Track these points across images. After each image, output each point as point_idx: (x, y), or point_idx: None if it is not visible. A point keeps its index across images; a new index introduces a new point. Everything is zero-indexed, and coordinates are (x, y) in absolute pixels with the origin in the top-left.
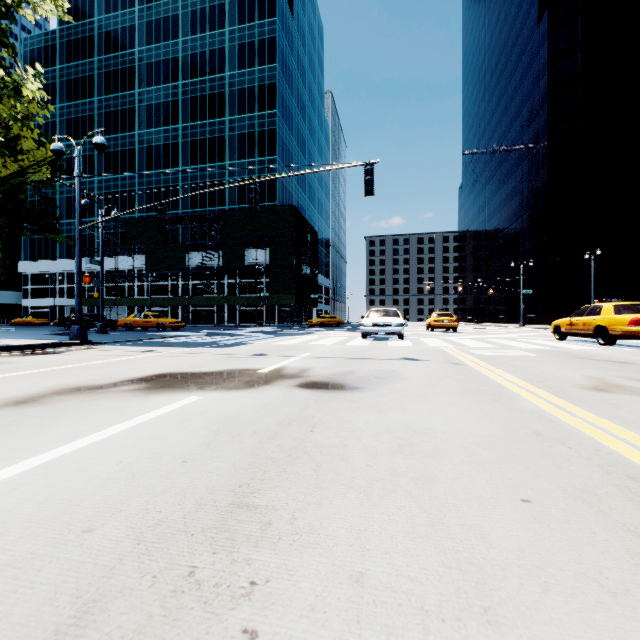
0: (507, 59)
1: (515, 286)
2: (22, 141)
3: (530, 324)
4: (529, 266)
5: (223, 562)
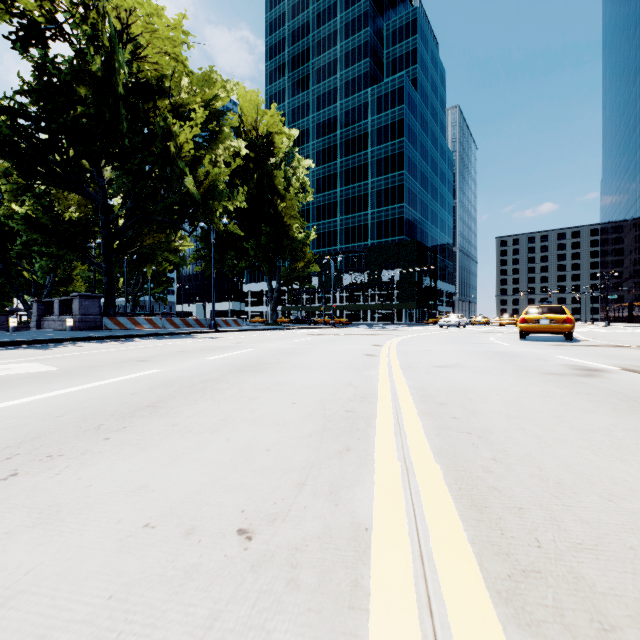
0: (628, 72)
1: (632, 288)
2: (305, 253)
3: (639, 323)
4: (639, 271)
5: (395, 332)
